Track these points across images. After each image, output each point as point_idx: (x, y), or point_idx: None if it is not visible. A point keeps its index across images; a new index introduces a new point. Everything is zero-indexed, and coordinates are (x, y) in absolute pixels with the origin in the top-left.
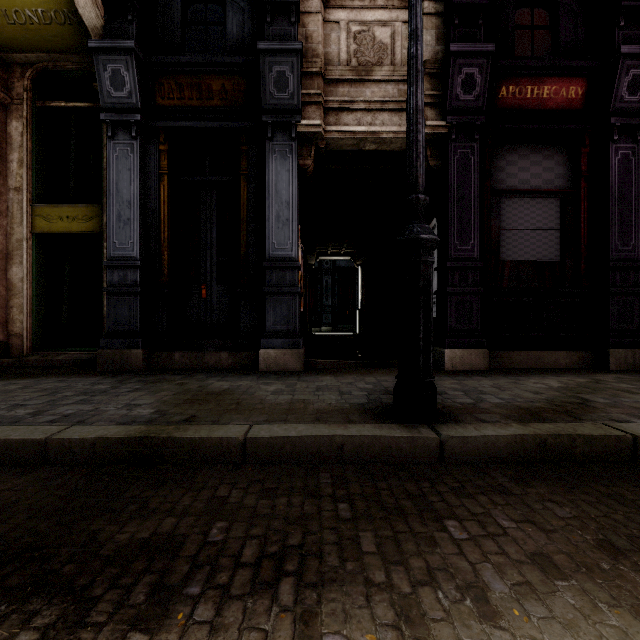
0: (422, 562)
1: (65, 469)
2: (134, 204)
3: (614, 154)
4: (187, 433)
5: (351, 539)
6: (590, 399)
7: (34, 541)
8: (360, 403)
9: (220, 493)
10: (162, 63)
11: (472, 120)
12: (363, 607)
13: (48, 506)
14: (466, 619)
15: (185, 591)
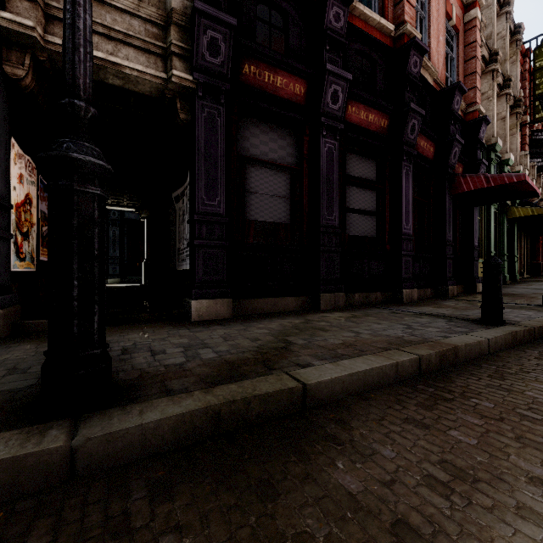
0: None
1: None
2: None
3: (324, 145)
4: None
5: None
6: (293, 341)
7: None
8: (16, 389)
9: None
10: None
11: (218, 84)
12: None
13: None
14: None
15: None
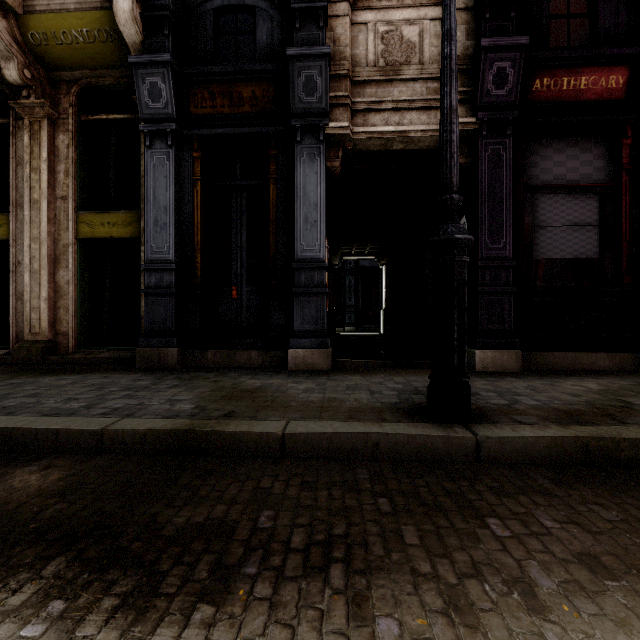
0: (466, 556)
1: (119, 458)
2: (170, 209)
3: None
4: (229, 427)
5: (394, 532)
6: (634, 402)
7: (103, 520)
8: (391, 402)
9: (263, 484)
10: (196, 74)
11: (504, 115)
12: (412, 594)
13: (110, 490)
14: (515, 611)
15: (243, 571)
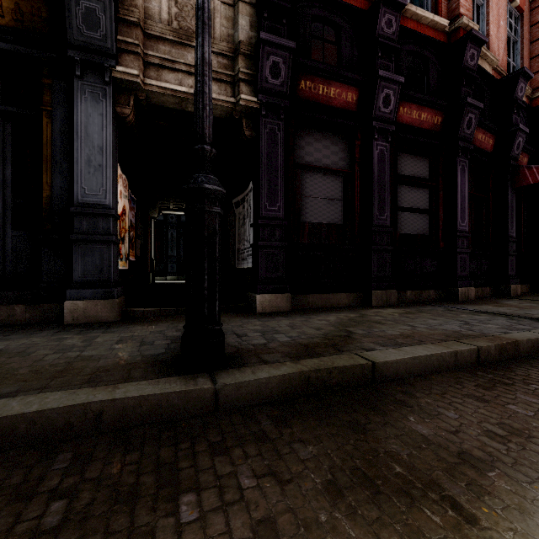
0: None
1: None
2: None
3: (375, 148)
4: None
5: None
6: (353, 331)
7: None
8: (155, 354)
9: None
10: None
11: (278, 102)
12: None
13: None
14: None
15: None
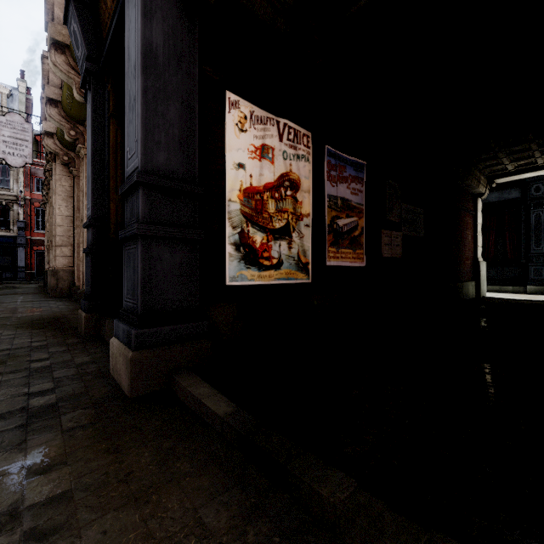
0: None
1: None
2: (90, 160)
3: None
4: None
5: None
6: None
7: None
8: None
9: None
10: None
11: None
12: None
13: None
14: None
15: None
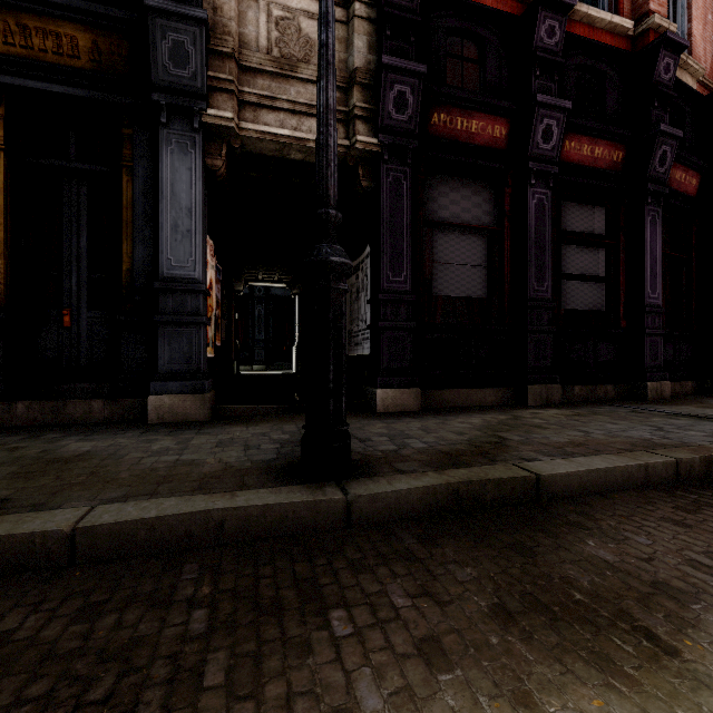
0: (283, 686)
1: None
2: None
3: (532, 197)
4: None
5: (192, 669)
6: (507, 437)
7: None
8: (266, 460)
9: (4, 626)
10: None
11: (405, 142)
12: None
13: None
14: None
15: None
